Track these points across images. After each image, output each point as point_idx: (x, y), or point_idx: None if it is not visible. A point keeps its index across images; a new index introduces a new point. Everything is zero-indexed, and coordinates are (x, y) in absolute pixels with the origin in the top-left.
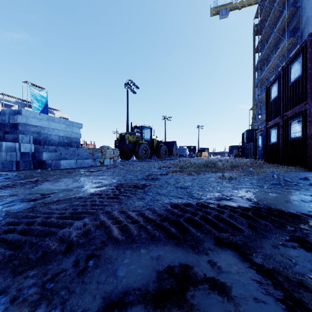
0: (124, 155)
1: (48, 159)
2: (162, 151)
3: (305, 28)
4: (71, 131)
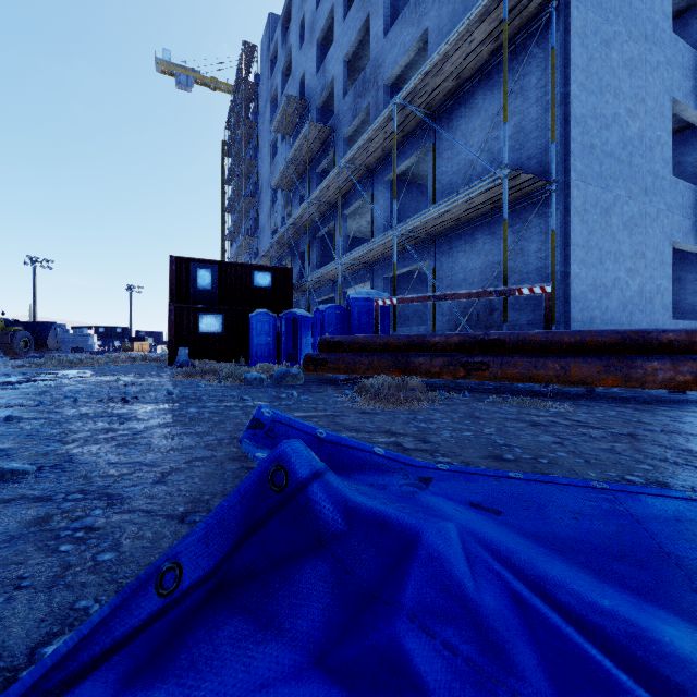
0: None
1: None
2: (18, 342)
3: (262, 193)
4: None
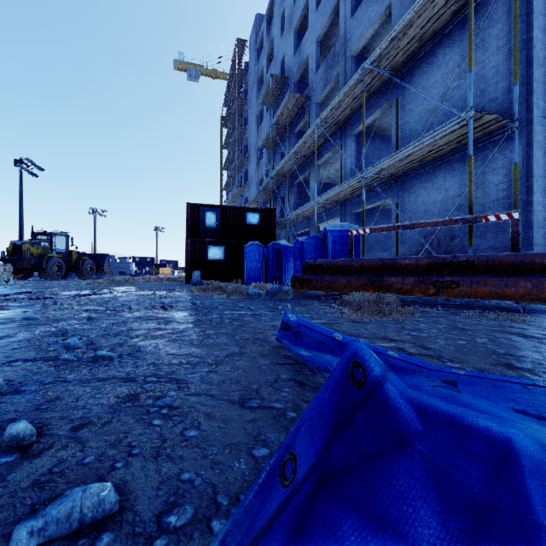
0: (18, 273)
1: None
2: (85, 268)
3: (250, 153)
4: None
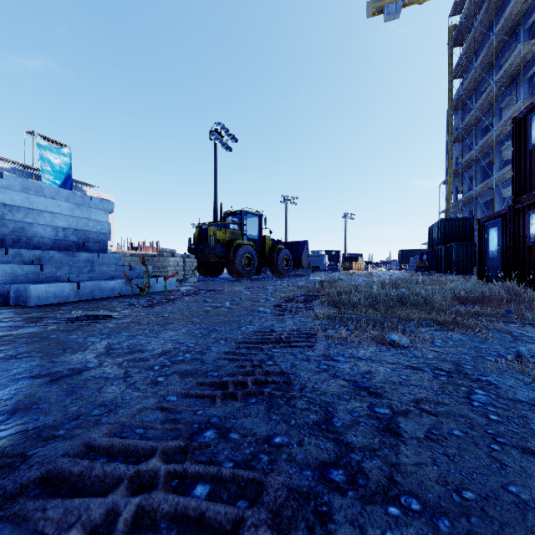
0: (206, 268)
1: (3, 282)
2: (281, 261)
3: None
4: (87, 218)
